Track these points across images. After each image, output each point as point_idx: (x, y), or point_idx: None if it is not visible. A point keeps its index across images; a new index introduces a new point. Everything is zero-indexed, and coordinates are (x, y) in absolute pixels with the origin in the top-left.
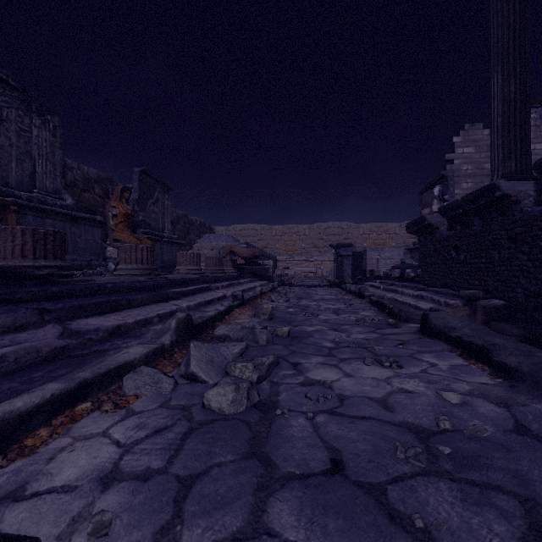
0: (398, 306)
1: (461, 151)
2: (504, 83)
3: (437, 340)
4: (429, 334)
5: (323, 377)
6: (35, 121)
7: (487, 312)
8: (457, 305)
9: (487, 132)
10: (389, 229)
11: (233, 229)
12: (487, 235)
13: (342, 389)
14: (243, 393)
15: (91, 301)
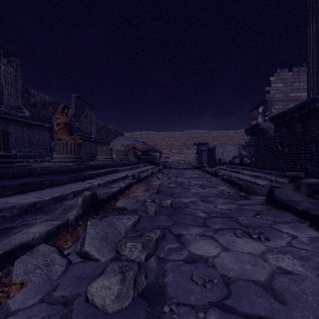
0: (243, 182)
1: (275, 85)
2: (318, 30)
3: (284, 211)
4: (275, 206)
5: (204, 251)
6: (2, 60)
7: (309, 187)
8: (285, 182)
9: (291, 74)
10: (229, 134)
11: (135, 134)
12: (306, 134)
13: (224, 268)
14: (129, 283)
15: (15, 183)
